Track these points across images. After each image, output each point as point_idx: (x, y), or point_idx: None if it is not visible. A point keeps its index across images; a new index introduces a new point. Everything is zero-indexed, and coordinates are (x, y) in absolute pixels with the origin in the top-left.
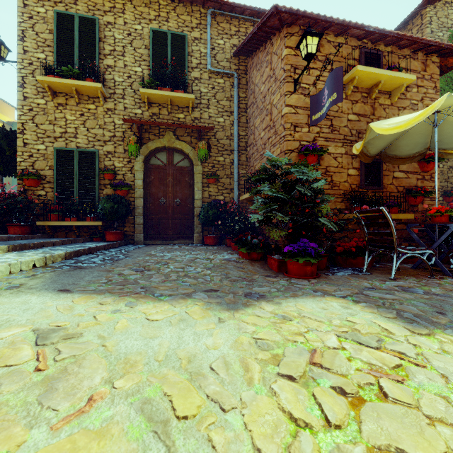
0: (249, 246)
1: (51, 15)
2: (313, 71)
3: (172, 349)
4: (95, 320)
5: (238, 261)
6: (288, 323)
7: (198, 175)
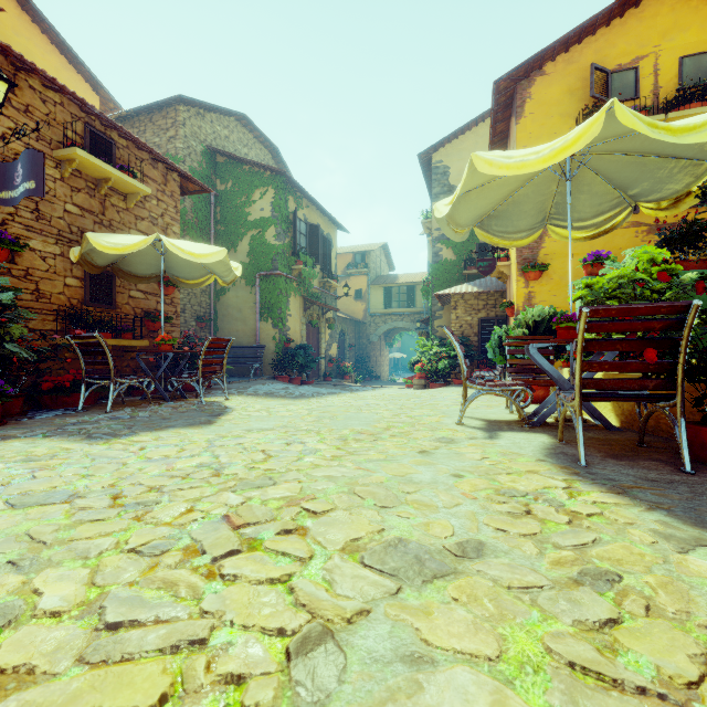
0: None
1: None
2: (3, 118)
3: None
4: None
5: None
6: None
7: None
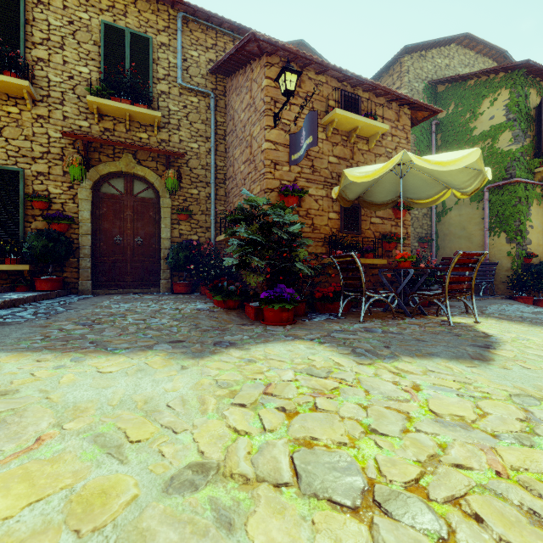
0: (225, 293)
1: None
2: (295, 107)
3: (127, 395)
4: (33, 376)
5: (212, 310)
6: (252, 365)
7: (166, 209)
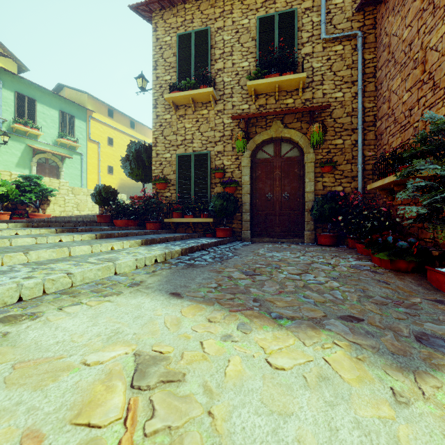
0: (393, 251)
1: (174, 40)
2: None
3: None
4: (201, 349)
5: (375, 271)
6: None
7: (309, 164)
